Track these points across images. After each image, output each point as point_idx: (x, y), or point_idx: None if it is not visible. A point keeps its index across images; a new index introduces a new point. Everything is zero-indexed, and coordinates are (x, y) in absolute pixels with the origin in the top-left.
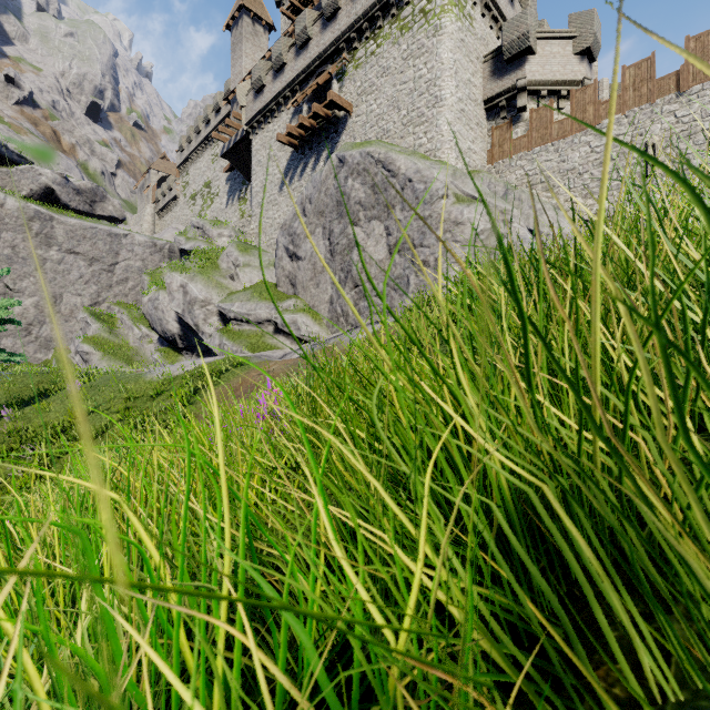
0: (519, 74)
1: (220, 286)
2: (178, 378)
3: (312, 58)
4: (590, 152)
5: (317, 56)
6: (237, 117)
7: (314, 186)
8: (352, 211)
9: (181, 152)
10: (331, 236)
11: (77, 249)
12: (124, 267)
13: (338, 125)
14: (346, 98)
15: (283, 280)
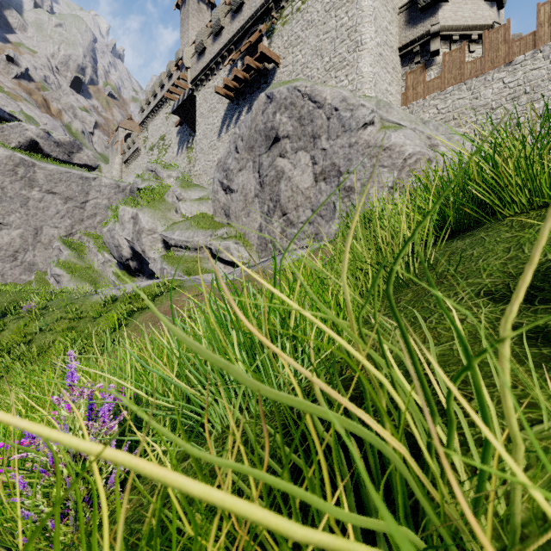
0: (433, 21)
1: (164, 217)
2: (119, 300)
3: (245, 19)
4: (503, 88)
5: (250, 17)
6: (184, 78)
7: (245, 126)
8: (279, 144)
9: (142, 112)
10: (260, 169)
11: (54, 189)
12: (93, 205)
13: (268, 77)
14: (275, 52)
15: (218, 211)
